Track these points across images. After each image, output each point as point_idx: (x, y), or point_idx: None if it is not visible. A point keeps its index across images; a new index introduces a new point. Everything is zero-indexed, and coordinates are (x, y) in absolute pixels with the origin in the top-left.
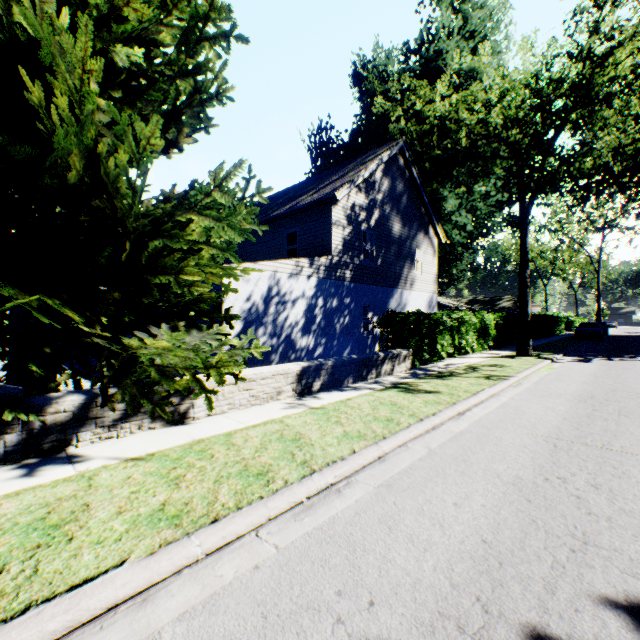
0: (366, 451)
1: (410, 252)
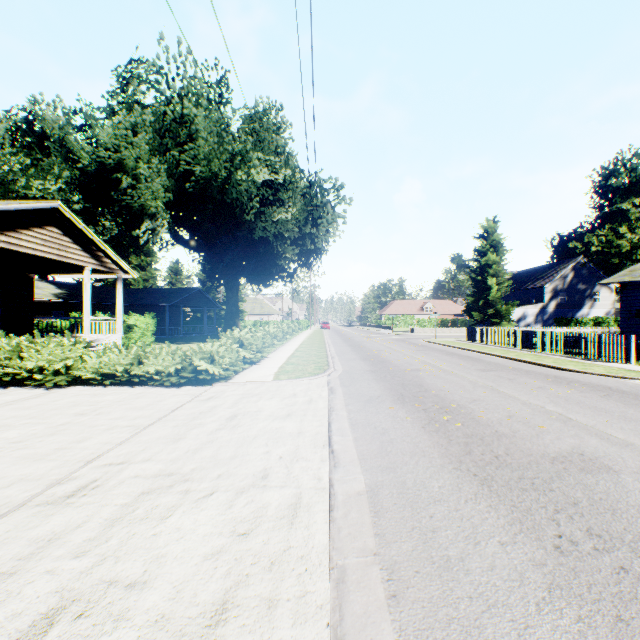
0: None
1: (589, 294)
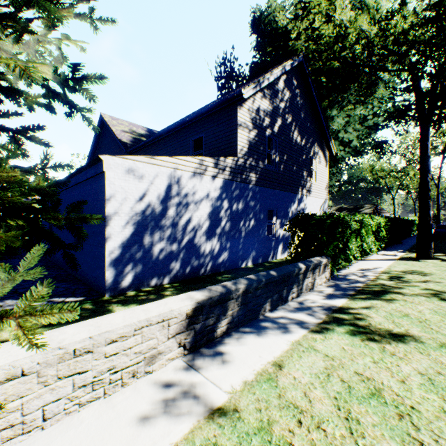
0: None
1: (307, 161)
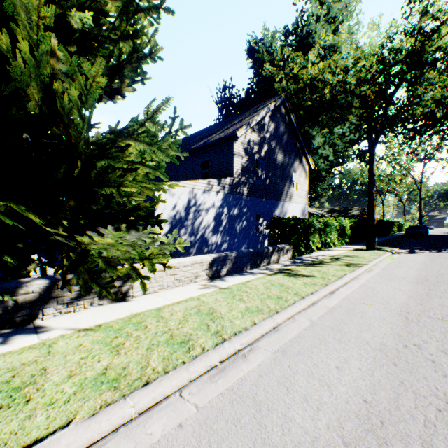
0: (264, 323)
1: (289, 175)
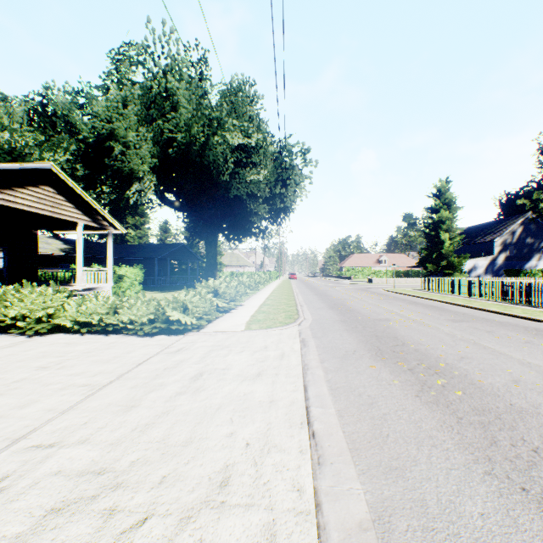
0: None
1: (538, 247)
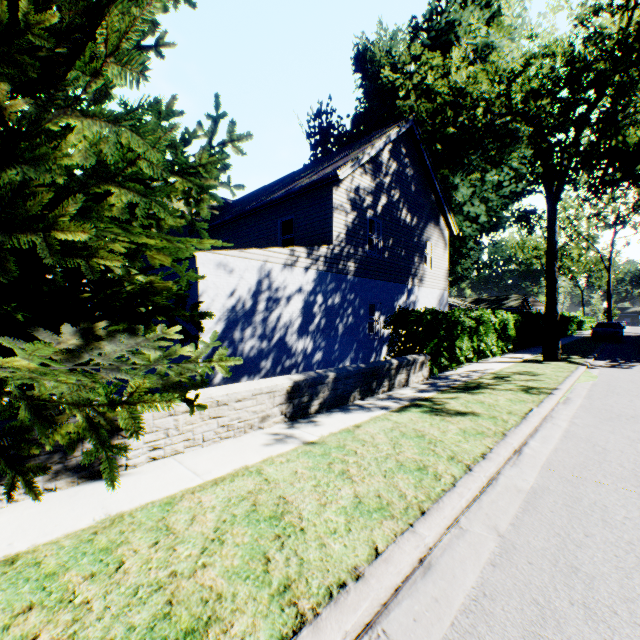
0: (398, 551)
1: (420, 244)
